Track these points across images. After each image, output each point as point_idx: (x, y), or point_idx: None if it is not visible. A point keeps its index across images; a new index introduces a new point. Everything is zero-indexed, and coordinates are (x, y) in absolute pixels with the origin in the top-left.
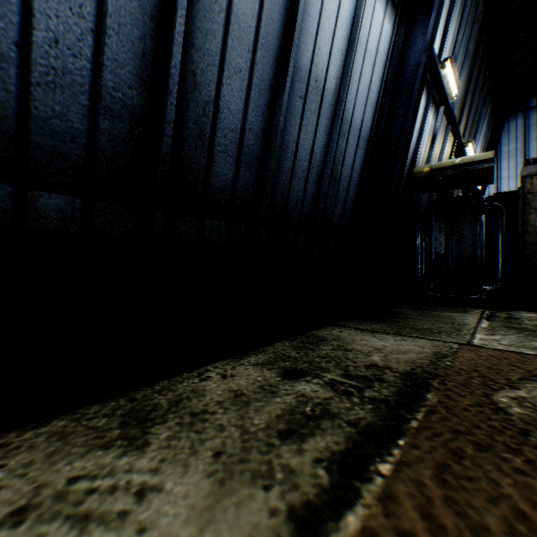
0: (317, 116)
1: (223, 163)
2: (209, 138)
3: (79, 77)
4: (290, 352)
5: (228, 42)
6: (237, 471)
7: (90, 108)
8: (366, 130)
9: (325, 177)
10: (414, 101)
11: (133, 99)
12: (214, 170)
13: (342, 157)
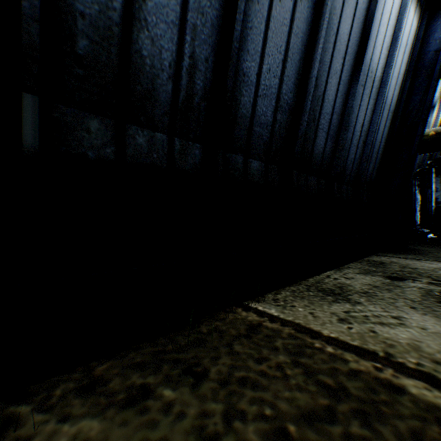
0: (368, 98)
1: (320, 136)
2: (317, 120)
3: (273, 89)
4: (370, 268)
5: (333, 54)
6: (438, 314)
7: (274, 107)
8: (392, 105)
9: (367, 143)
10: (434, 79)
11: (291, 99)
12: (316, 142)
13: (377, 127)
